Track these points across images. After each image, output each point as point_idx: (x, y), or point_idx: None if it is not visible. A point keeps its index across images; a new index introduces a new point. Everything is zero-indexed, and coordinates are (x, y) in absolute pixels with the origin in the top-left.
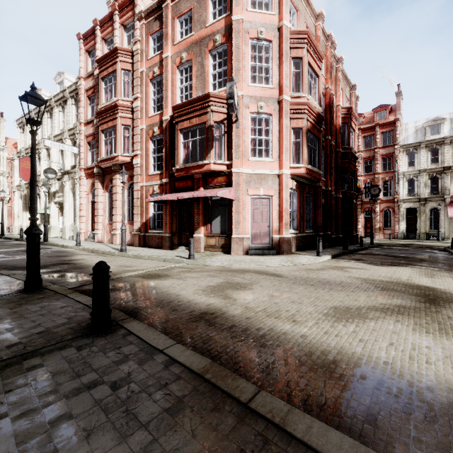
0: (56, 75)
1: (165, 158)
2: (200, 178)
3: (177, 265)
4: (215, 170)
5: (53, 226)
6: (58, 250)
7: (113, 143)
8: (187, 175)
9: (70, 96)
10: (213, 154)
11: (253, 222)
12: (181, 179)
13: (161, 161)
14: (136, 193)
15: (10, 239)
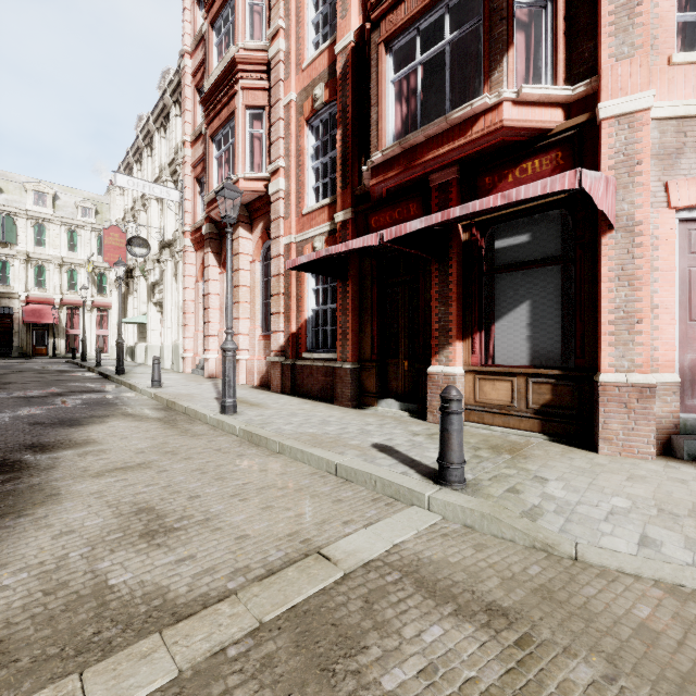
0: (159, 80)
1: (341, 154)
2: (452, 182)
3: (394, 541)
4: (517, 133)
5: (151, 344)
6: (100, 399)
7: (231, 157)
8: (408, 181)
9: (173, 102)
10: (512, 68)
11: (687, 321)
12: (387, 202)
13: (333, 187)
14: (275, 263)
15: (83, 368)
